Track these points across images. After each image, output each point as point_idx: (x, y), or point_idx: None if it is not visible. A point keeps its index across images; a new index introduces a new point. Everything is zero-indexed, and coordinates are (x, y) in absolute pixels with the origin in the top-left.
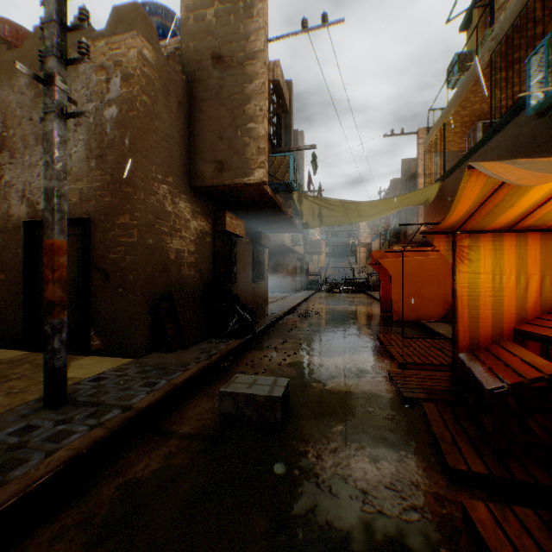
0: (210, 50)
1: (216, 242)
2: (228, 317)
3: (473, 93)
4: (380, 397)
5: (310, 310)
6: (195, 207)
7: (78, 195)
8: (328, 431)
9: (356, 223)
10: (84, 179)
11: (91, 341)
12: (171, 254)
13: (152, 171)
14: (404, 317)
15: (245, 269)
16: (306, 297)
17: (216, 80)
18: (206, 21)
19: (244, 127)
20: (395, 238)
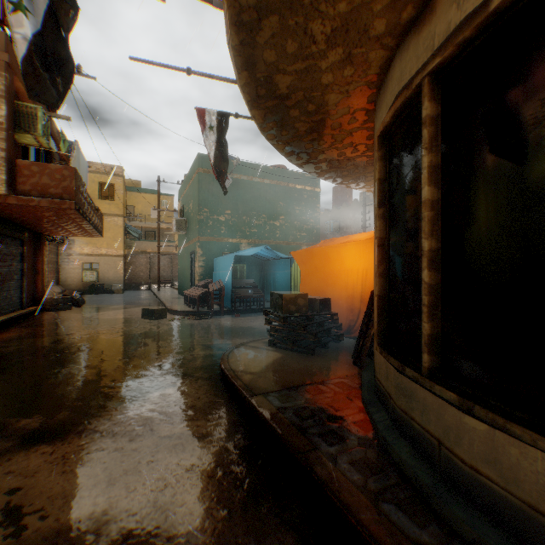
0: None
1: None
2: None
3: None
4: None
5: None
6: None
7: None
8: None
9: None
10: None
11: None
12: None
13: None
14: None
15: None
16: None
17: None
18: None
19: None
20: None
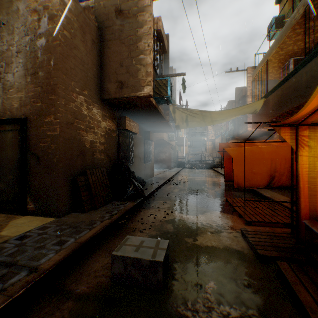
0: (114, 6)
1: (120, 137)
2: (126, 187)
3: (289, 38)
4: (238, 252)
5: (179, 180)
6: (104, 113)
7: (18, 102)
8: (202, 291)
9: (206, 128)
10: (22, 90)
11: (28, 205)
12: (86, 143)
13: (71, 85)
14: (241, 185)
15: (139, 154)
16: (177, 172)
17: (118, 26)
18: None
19: (137, 58)
20: (231, 136)
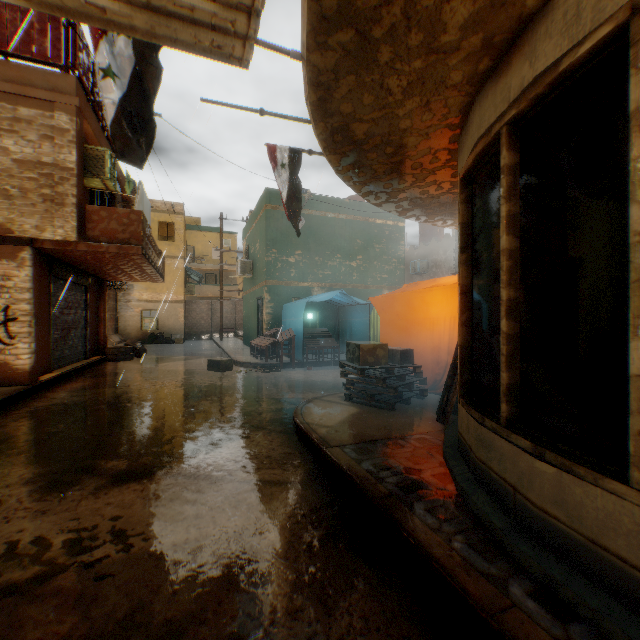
0: None
1: None
2: None
3: None
4: None
5: None
6: None
7: None
8: None
9: None
10: None
11: None
12: None
13: None
14: None
15: None
16: None
17: None
18: None
19: None
20: None
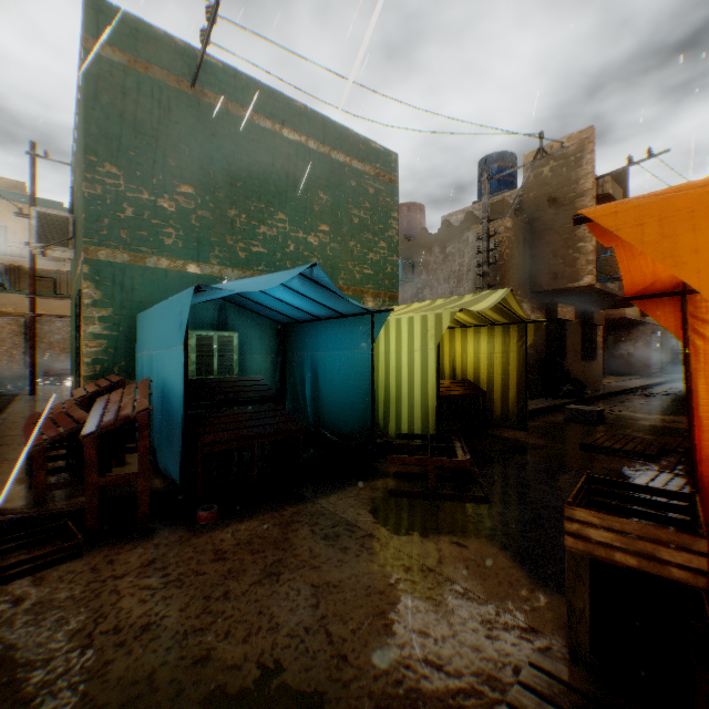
0: (546, 195)
1: (548, 328)
2: (560, 384)
3: None
4: (674, 428)
5: (657, 392)
6: (533, 305)
7: None
8: (624, 429)
9: None
10: None
11: None
12: None
13: None
14: None
15: (573, 348)
16: (661, 381)
17: (551, 216)
18: (543, 175)
19: (574, 246)
20: None
